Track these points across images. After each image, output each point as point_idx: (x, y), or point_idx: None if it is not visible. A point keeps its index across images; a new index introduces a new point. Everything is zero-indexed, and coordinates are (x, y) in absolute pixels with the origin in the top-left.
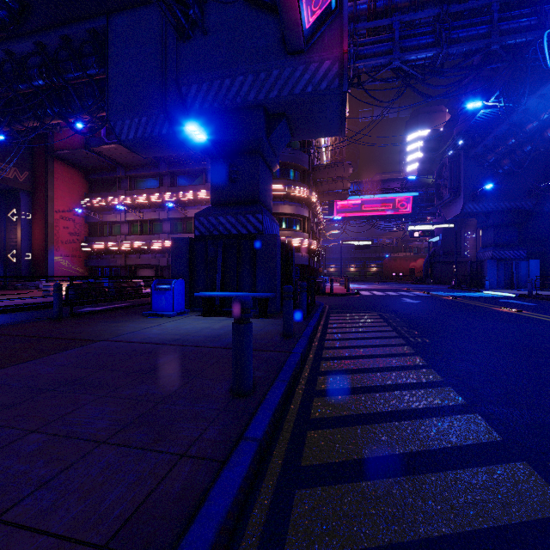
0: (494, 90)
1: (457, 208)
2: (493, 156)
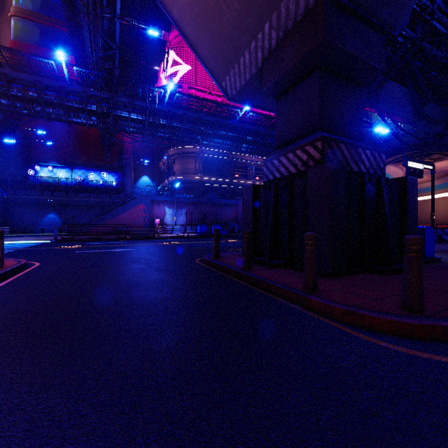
0: None
1: None
2: None
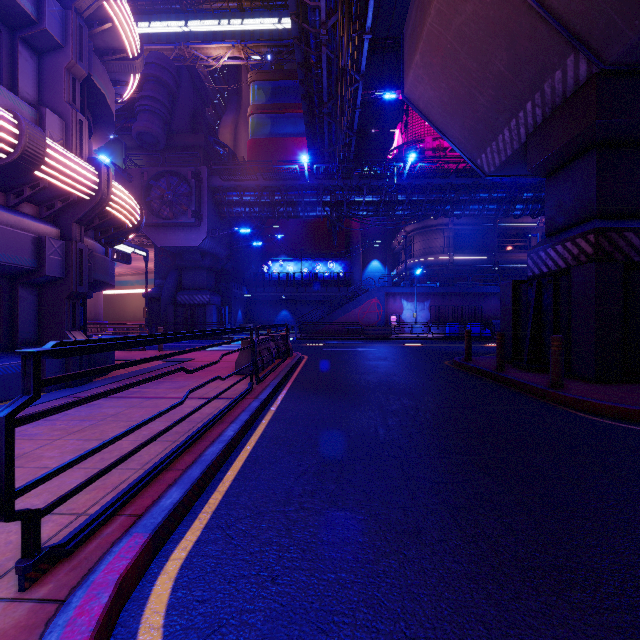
0: (178, 113)
1: (192, 238)
2: (235, 199)
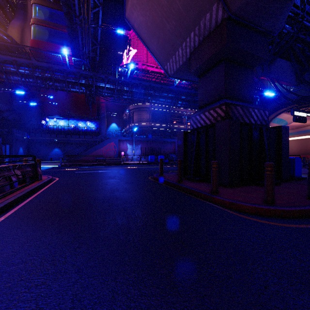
0: None
1: None
2: (12, 70)
